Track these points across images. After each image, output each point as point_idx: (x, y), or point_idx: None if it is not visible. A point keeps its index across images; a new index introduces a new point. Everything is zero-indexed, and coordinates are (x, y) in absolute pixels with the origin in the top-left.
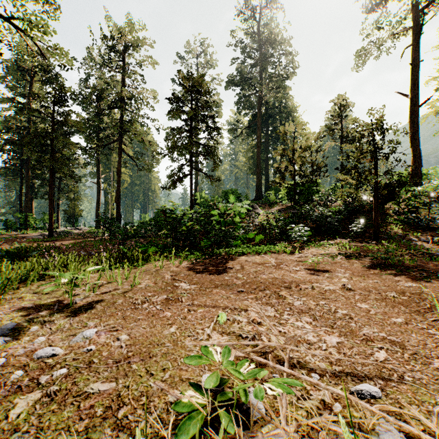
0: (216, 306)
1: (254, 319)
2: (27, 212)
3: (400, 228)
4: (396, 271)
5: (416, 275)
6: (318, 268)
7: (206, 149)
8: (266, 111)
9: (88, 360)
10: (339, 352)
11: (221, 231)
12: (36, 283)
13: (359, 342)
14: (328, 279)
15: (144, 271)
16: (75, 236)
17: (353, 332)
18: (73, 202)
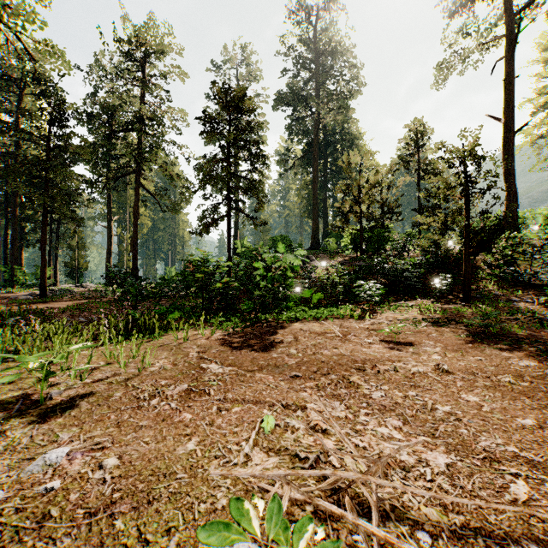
0: (259, 402)
1: (316, 424)
2: (13, 264)
3: (495, 284)
4: (502, 343)
5: (529, 349)
6: (398, 339)
7: (248, 184)
8: (324, 138)
9: (41, 511)
10: (454, 484)
11: (268, 290)
12: (1, 366)
13: (480, 464)
14: (414, 356)
15: (161, 345)
16: (77, 296)
17: (466, 444)
18: (76, 252)
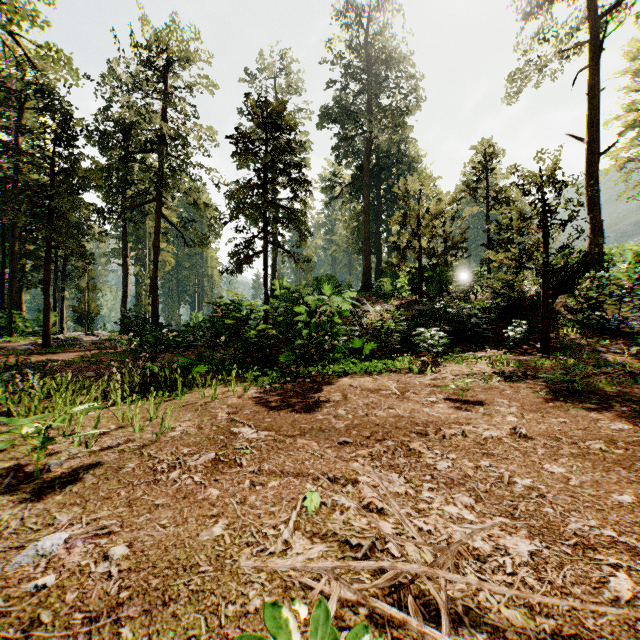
0: (301, 475)
1: (370, 502)
2: (12, 308)
3: (577, 332)
4: (589, 402)
5: (621, 409)
6: (466, 398)
7: (288, 214)
8: (377, 161)
9: (30, 616)
10: (540, 577)
11: (312, 338)
12: None
13: (571, 551)
14: (486, 417)
15: (184, 405)
16: (86, 346)
17: (553, 527)
18: (85, 294)
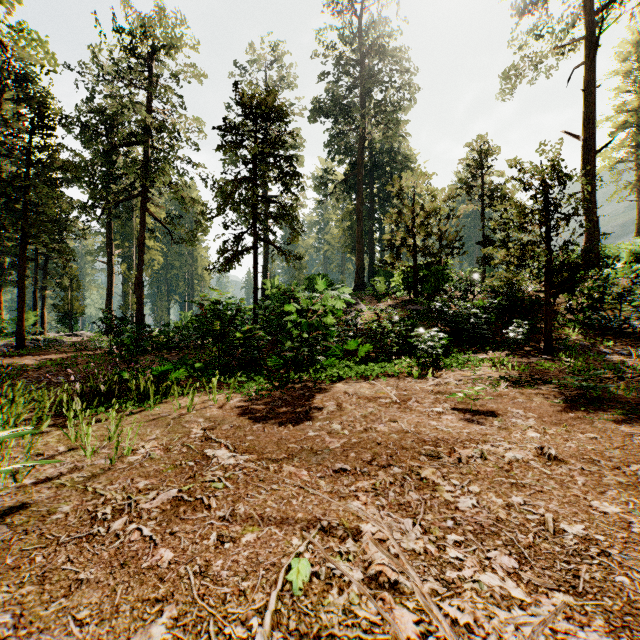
0: (287, 521)
1: (379, 572)
2: None
3: (579, 333)
4: (616, 413)
5: None
6: (475, 407)
7: (278, 209)
8: (370, 159)
9: None
10: None
11: (303, 340)
12: None
13: None
14: (503, 432)
15: (154, 418)
16: (65, 348)
17: (638, 612)
18: (69, 293)
